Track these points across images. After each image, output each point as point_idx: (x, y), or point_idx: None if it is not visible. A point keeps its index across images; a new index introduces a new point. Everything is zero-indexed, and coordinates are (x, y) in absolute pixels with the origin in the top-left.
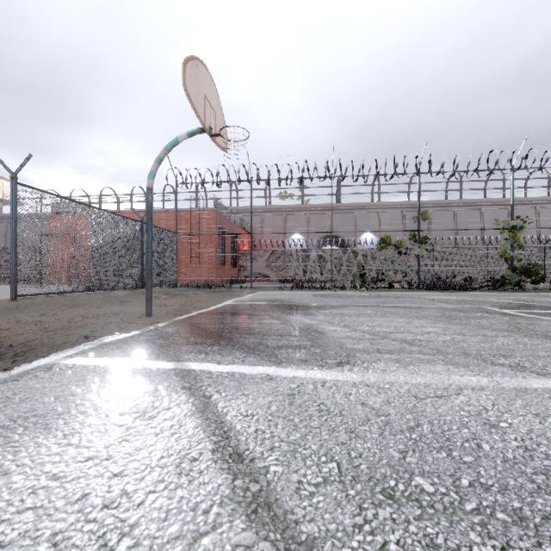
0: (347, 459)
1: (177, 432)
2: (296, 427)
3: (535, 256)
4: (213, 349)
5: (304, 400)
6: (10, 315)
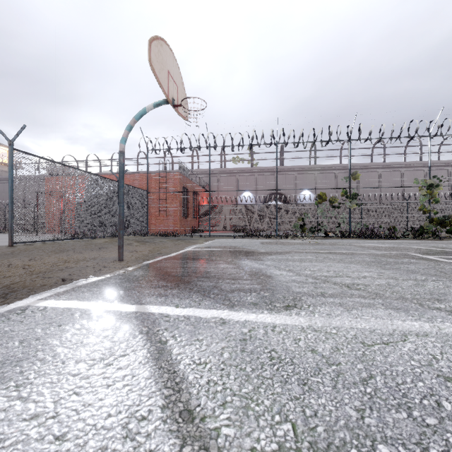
0: (302, 418)
1: (129, 384)
2: (248, 377)
3: (448, 209)
4: (173, 293)
5: (255, 346)
6: (4, 260)
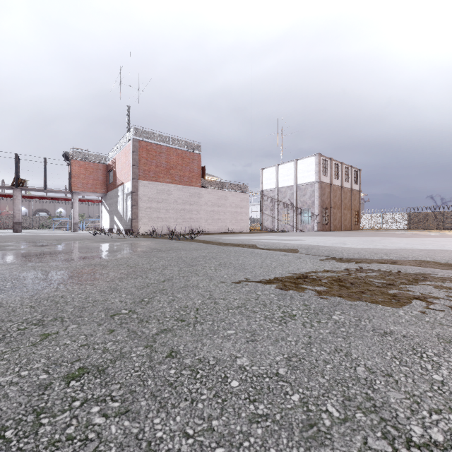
0: None
1: None
2: None
3: None
4: None
5: None
6: None
